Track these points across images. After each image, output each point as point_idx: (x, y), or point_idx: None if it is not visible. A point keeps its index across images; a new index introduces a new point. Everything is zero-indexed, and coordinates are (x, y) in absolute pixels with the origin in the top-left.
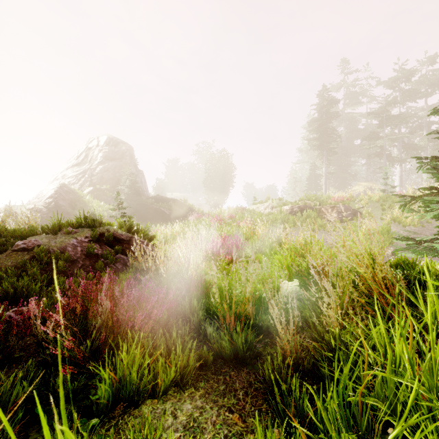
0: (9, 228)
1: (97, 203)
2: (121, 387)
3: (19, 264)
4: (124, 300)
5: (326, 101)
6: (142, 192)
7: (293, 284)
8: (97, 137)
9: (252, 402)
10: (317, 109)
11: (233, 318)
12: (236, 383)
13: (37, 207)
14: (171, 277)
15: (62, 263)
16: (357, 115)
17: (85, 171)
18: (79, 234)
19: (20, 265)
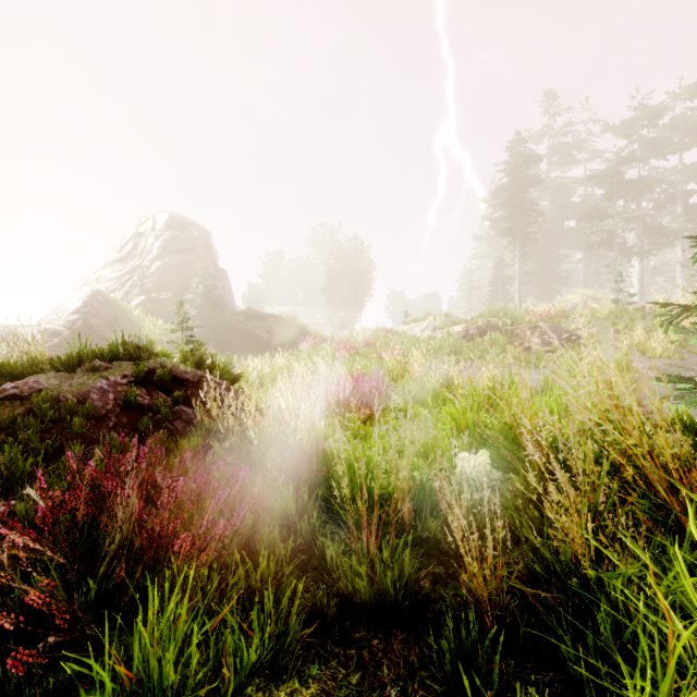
0: None
1: (151, 321)
2: (140, 692)
3: (4, 423)
4: (163, 498)
5: (521, 157)
6: (224, 304)
7: (479, 458)
8: (152, 216)
9: None
10: (507, 170)
11: (375, 528)
12: (382, 668)
13: (54, 328)
14: (268, 444)
15: (79, 420)
16: (570, 181)
17: (133, 271)
18: (113, 371)
19: (6, 425)
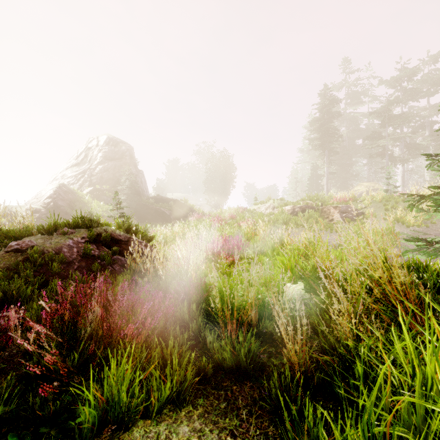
0: (4, 229)
1: (96, 203)
2: (108, 408)
3: (12, 266)
4: (115, 307)
5: (328, 100)
6: (142, 192)
7: (298, 287)
8: (96, 137)
9: (256, 424)
10: (319, 108)
11: (235, 325)
12: (238, 400)
13: (36, 207)
14: (170, 279)
15: (56, 264)
16: (359, 115)
17: (84, 171)
18: (76, 234)
19: (13, 267)
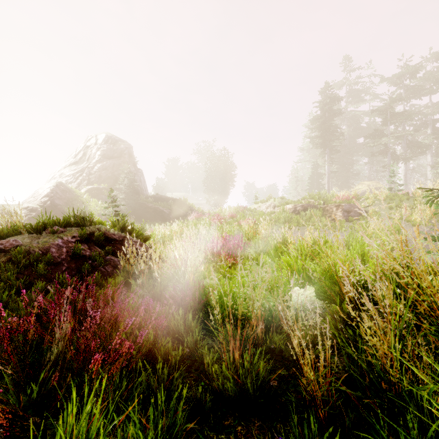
0: None
1: (94, 202)
2: None
3: None
4: (86, 324)
5: (329, 98)
6: (141, 191)
7: (307, 291)
8: (95, 135)
9: None
10: (320, 106)
11: (238, 343)
12: None
13: (32, 206)
14: (167, 281)
15: (42, 266)
16: (360, 113)
17: (83, 170)
18: (66, 233)
19: None
